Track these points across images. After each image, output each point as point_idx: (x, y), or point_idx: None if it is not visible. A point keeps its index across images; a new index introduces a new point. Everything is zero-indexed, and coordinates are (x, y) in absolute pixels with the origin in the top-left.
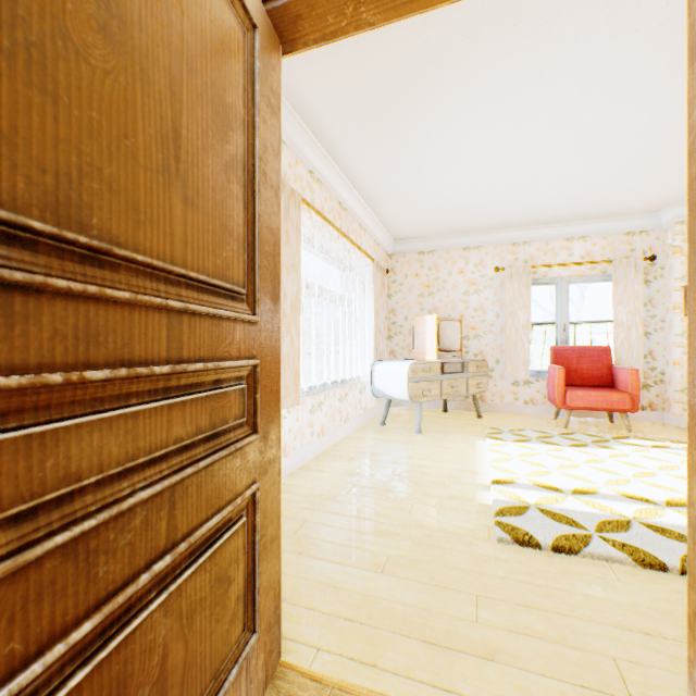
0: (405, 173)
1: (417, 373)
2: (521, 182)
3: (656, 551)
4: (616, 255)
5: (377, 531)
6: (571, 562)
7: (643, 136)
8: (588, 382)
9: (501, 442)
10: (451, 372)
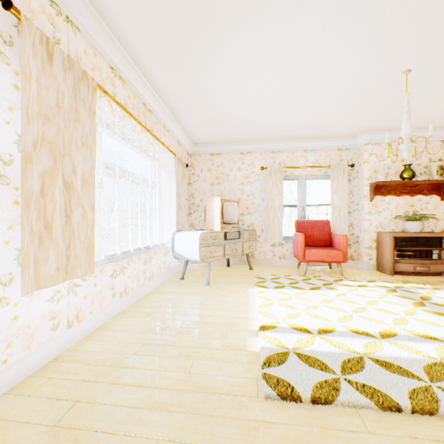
0: (196, 85)
1: (206, 240)
2: (278, 104)
3: (389, 390)
4: (332, 162)
5: (153, 403)
6: (328, 415)
7: (355, 77)
8: (317, 243)
9: (266, 288)
10: (232, 238)
